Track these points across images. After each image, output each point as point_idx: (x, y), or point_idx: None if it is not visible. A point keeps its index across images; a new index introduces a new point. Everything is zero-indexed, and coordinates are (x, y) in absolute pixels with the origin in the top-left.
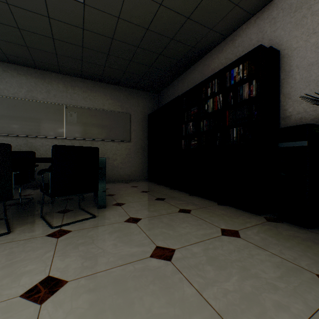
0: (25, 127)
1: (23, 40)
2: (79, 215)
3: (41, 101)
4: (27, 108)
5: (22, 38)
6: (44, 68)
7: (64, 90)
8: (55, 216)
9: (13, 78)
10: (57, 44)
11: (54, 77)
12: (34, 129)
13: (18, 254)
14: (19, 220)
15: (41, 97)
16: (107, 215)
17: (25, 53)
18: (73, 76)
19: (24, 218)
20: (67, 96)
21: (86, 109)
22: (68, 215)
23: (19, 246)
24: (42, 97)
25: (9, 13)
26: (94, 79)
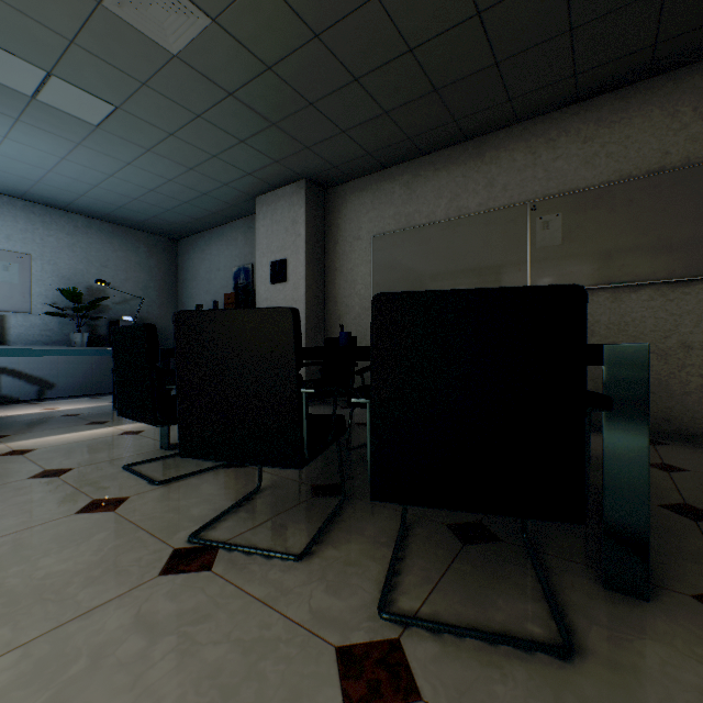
0: (446, 282)
1: (425, 77)
2: (505, 583)
3: (473, 214)
4: (448, 238)
5: (422, 73)
6: (479, 128)
7: (525, 163)
8: (431, 544)
9: (427, 183)
10: (491, 27)
11: (502, 141)
12: (461, 283)
13: (206, 702)
14: (359, 513)
15: (474, 204)
16: (649, 681)
17: (436, 112)
18: (549, 110)
19: (370, 512)
20: (535, 176)
21: (594, 193)
22: (468, 562)
23: (249, 652)
24: (477, 203)
25: (385, 22)
26: (621, 81)
